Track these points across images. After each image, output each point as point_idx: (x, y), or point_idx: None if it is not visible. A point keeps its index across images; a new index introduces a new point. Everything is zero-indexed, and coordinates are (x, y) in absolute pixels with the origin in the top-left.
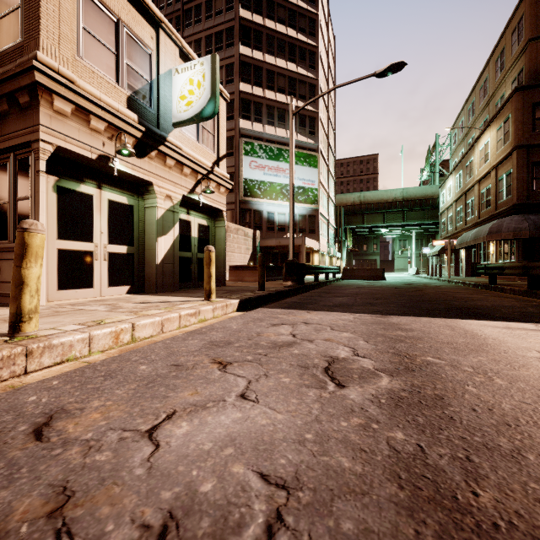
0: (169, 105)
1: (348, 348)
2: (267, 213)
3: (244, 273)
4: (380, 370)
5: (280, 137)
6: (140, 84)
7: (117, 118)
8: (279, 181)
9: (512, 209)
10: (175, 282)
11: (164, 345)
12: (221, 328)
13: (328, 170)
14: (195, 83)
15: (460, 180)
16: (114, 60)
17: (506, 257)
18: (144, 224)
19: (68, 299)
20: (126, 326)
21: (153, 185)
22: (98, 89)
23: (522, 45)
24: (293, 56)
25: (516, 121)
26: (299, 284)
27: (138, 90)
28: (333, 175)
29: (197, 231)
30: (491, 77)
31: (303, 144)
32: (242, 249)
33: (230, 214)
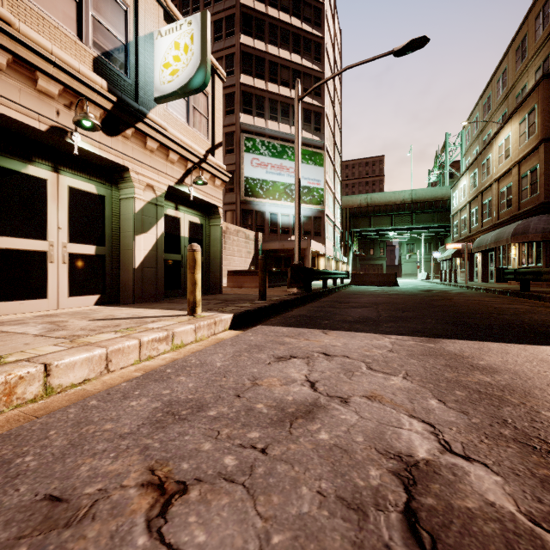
0: (150, 75)
1: (420, 425)
2: (270, 214)
3: (244, 279)
4: (546, 526)
5: (284, 134)
6: (112, 45)
7: (77, 80)
8: (283, 180)
9: (539, 208)
10: (158, 289)
11: (79, 414)
12: (197, 366)
13: (334, 169)
14: (181, 47)
15: (475, 179)
16: (74, 8)
17: (531, 261)
18: (119, 220)
19: (9, 313)
20: (32, 371)
21: (130, 170)
22: (50, 41)
23: (548, 29)
24: (297, 47)
25: (544, 111)
26: (306, 292)
27: (109, 52)
28: (339, 175)
29: (188, 230)
30: (510, 67)
31: (308, 141)
32: (243, 252)
33: (230, 215)
